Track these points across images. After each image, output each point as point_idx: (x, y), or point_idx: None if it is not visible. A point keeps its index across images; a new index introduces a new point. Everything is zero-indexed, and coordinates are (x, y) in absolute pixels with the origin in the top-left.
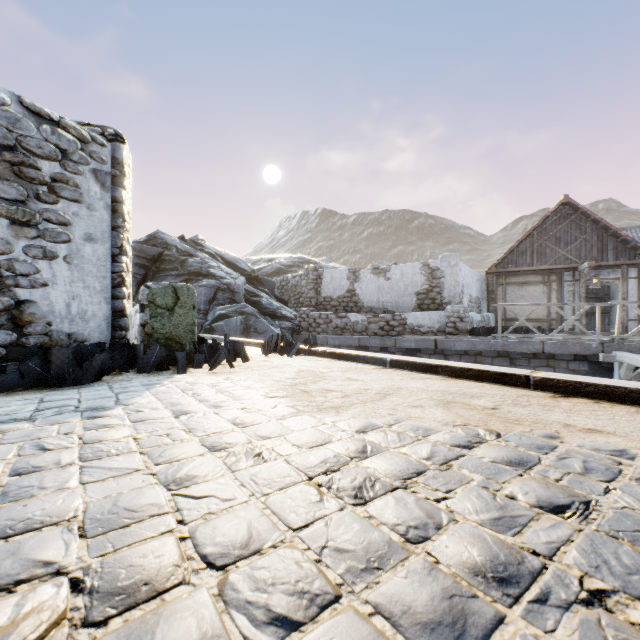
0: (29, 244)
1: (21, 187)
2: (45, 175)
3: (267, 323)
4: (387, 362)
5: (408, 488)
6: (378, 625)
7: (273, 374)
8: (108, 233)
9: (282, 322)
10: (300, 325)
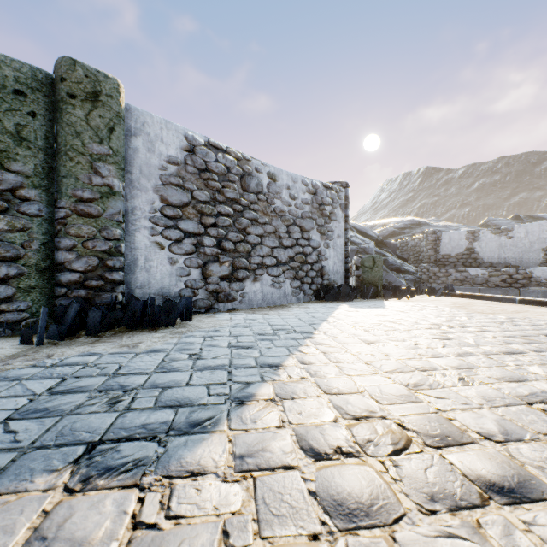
0: (324, 242)
1: (322, 219)
2: (328, 212)
3: (395, 276)
4: (516, 300)
5: (534, 326)
6: (526, 333)
7: (438, 303)
8: (343, 232)
9: (405, 275)
10: (420, 278)
